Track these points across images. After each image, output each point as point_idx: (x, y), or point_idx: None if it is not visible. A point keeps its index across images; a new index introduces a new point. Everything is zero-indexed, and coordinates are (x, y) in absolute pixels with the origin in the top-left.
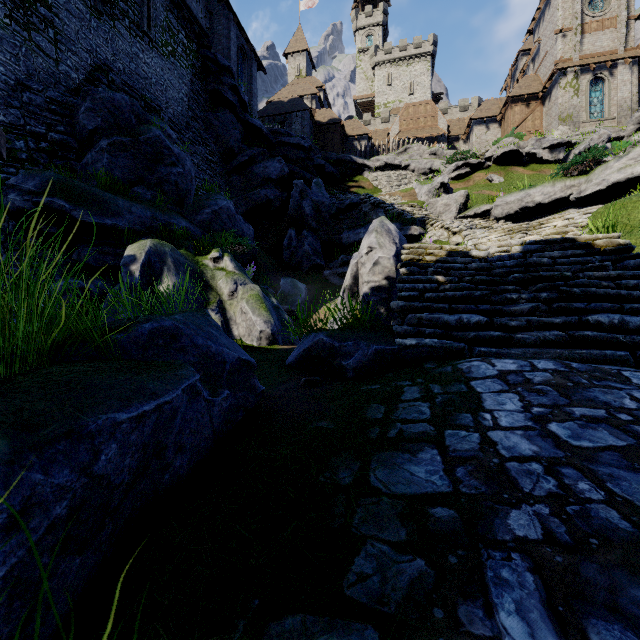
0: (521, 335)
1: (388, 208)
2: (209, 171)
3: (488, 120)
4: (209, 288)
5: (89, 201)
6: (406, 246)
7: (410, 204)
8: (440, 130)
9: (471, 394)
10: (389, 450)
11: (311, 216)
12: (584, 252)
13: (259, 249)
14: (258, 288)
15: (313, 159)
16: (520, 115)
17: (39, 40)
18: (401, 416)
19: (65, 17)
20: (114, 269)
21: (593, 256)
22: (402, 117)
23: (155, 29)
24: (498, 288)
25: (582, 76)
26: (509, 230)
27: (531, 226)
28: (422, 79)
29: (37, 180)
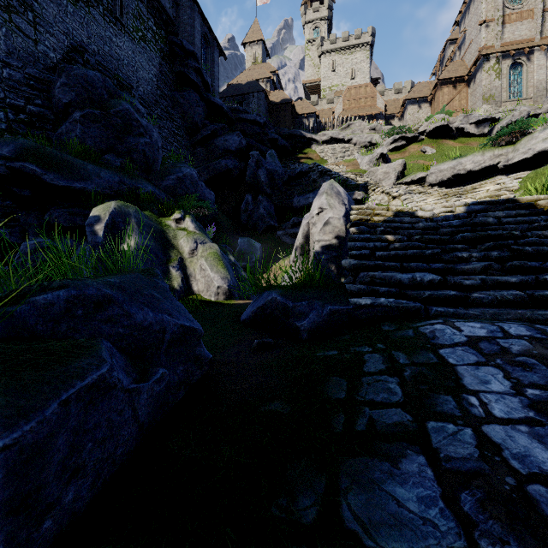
0: (477, 294)
1: (334, 175)
2: (176, 143)
3: (420, 100)
4: (171, 247)
5: (60, 166)
6: (354, 207)
7: (353, 172)
8: (378, 109)
9: (444, 367)
10: (361, 454)
11: (266, 183)
12: (528, 212)
13: (219, 212)
14: (217, 247)
15: (267, 133)
16: (448, 96)
17: (19, 22)
18: (368, 396)
19: (43, 2)
20: (83, 229)
21: (538, 216)
22: (345, 98)
23: (127, 16)
24: (447, 247)
25: (503, 61)
26: (444, 194)
27: (465, 190)
28: (362, 66)
29: (11, 146)
